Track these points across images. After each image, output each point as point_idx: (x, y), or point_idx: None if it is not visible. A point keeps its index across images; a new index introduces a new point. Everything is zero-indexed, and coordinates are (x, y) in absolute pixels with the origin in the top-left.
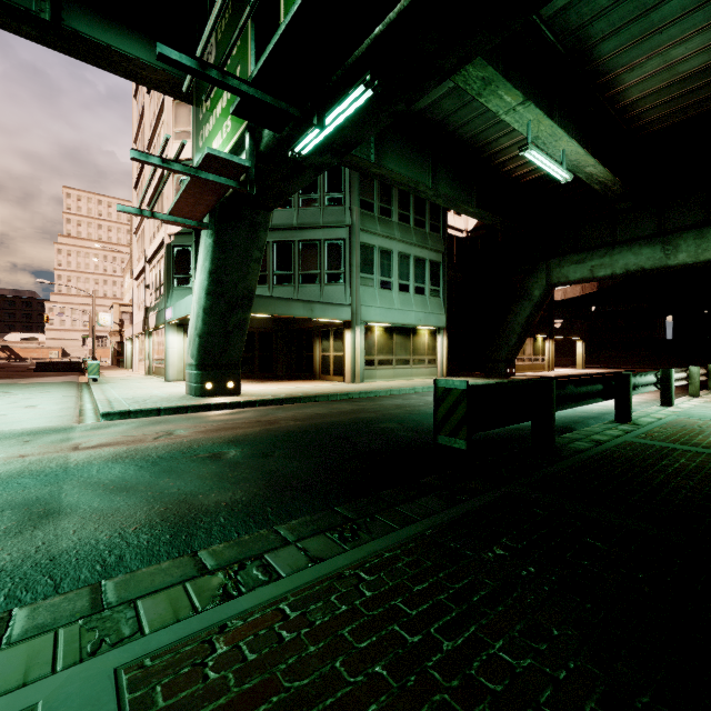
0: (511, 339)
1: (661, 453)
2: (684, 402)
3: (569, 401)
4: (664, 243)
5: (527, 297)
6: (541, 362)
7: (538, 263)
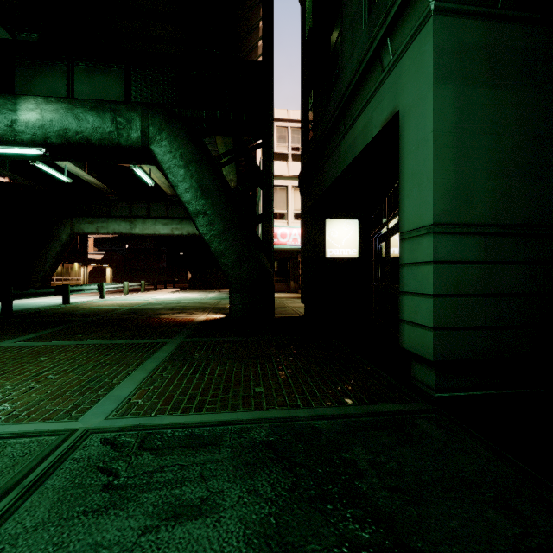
0: (46, 265)
1: (58, 309)
2: (115, 297)
3: (31, 296)
4: (131, 222)
5: (57, 238)
6: (78, 281)
7: (65, 218)
